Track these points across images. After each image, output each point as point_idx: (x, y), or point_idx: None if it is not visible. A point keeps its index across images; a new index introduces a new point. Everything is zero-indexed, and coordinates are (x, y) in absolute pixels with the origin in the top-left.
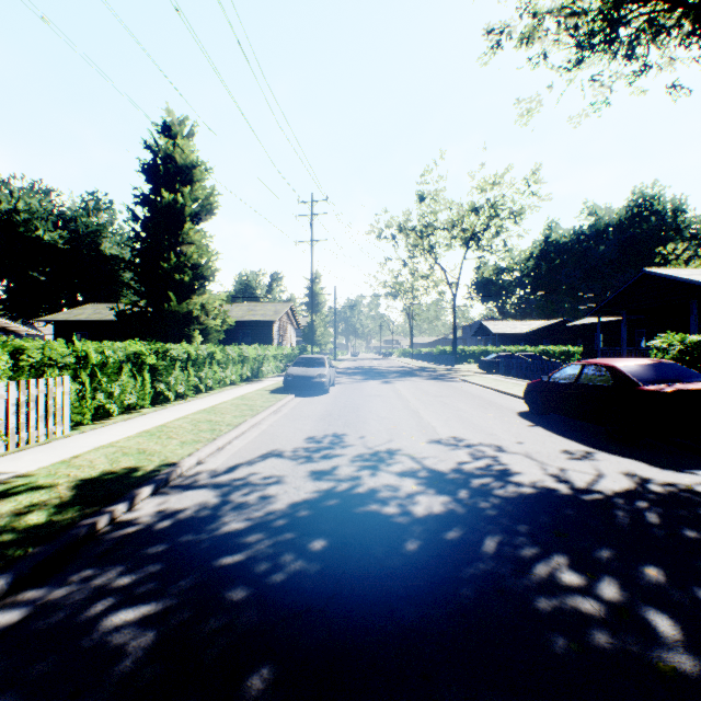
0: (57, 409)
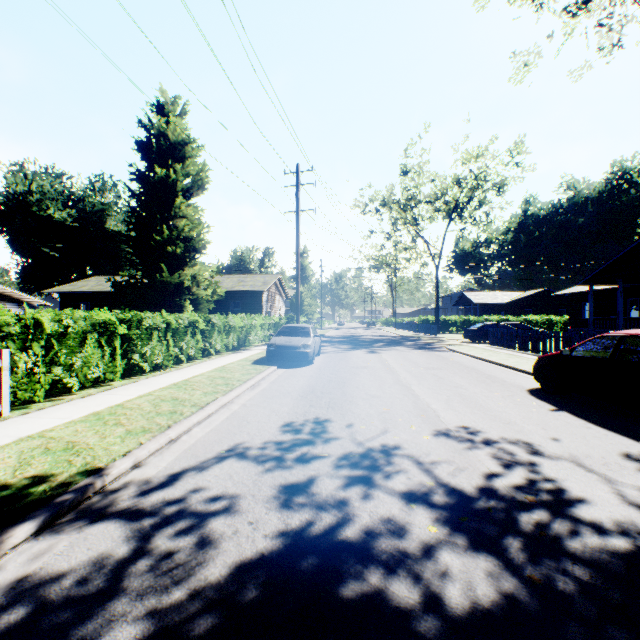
0: None
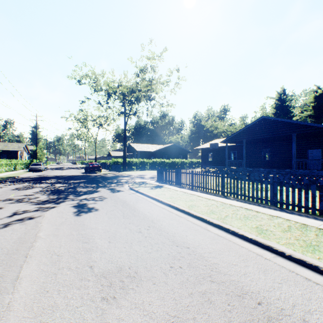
0: None
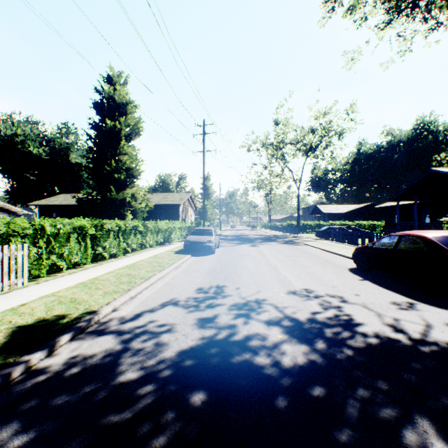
0: (18, 267)
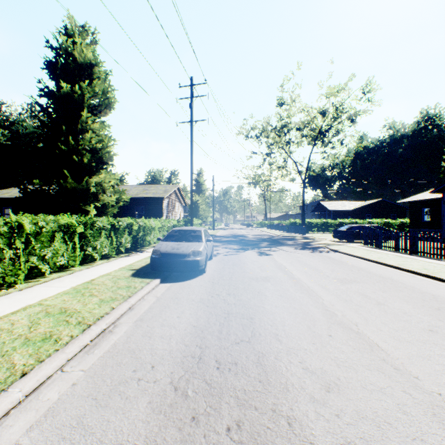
0: None
